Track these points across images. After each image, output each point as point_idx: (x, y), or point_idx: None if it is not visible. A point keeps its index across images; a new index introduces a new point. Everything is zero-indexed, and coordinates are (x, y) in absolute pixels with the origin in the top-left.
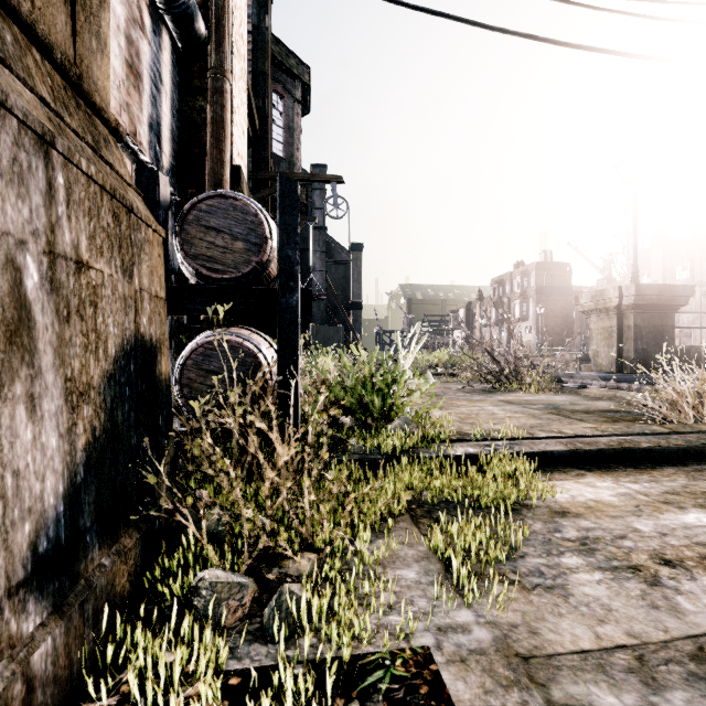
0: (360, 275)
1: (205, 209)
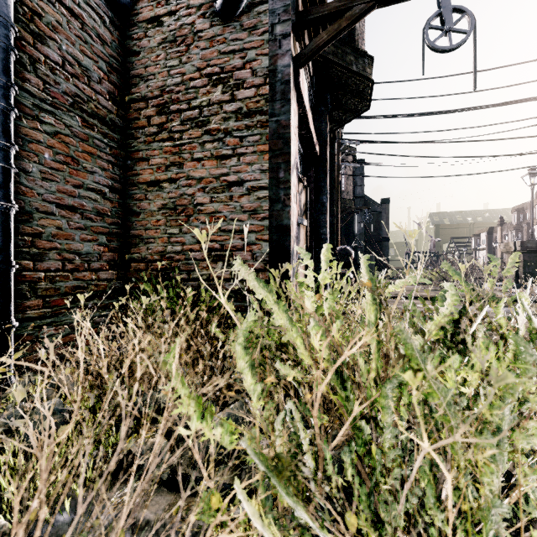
0: (387, 219)
1: (340, 250)
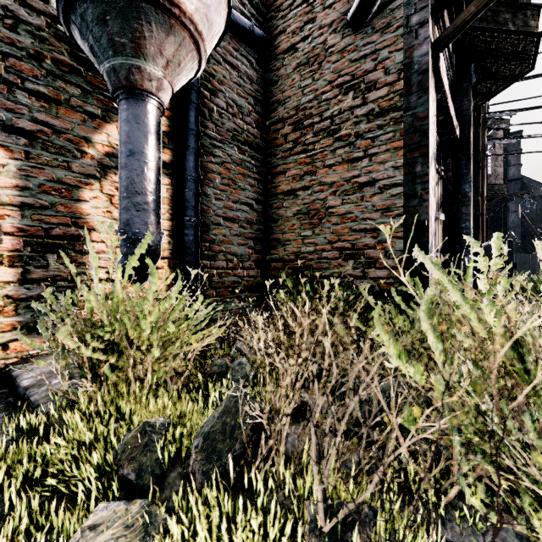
0: None
1: (486, 247)
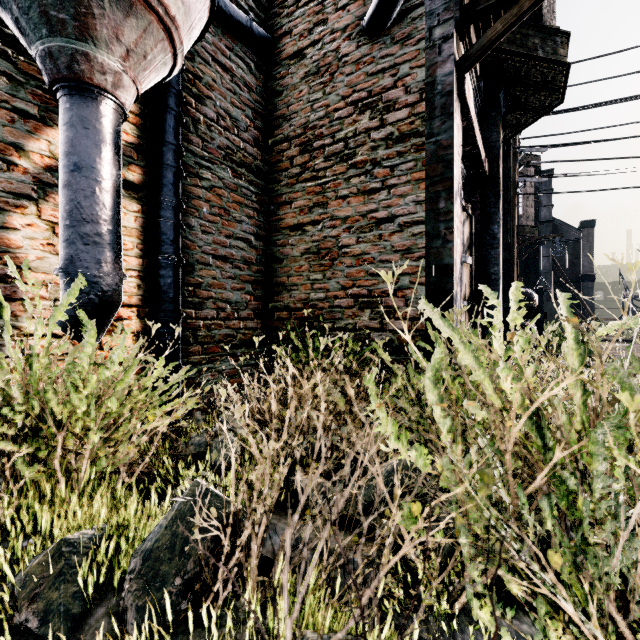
0: (591, 249)
1: None
